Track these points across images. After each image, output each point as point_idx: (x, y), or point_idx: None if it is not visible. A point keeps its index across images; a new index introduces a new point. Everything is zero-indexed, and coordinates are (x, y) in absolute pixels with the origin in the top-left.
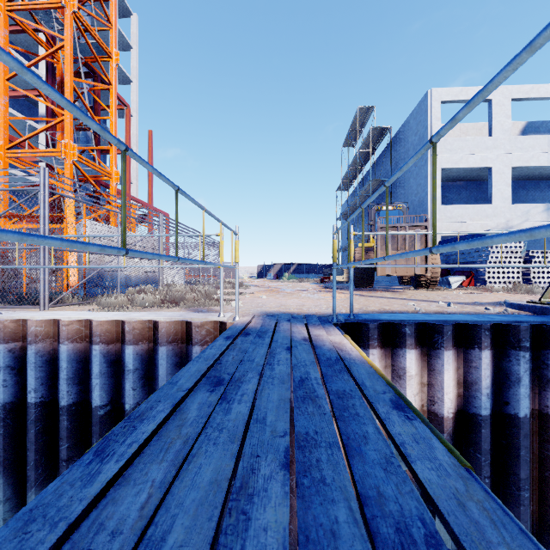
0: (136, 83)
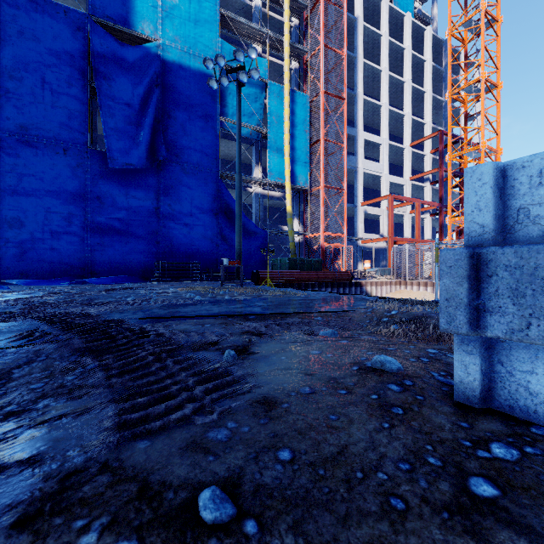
0: (478, 117)
